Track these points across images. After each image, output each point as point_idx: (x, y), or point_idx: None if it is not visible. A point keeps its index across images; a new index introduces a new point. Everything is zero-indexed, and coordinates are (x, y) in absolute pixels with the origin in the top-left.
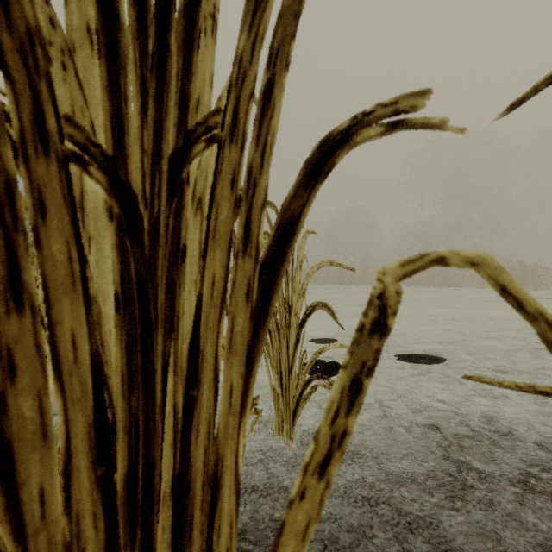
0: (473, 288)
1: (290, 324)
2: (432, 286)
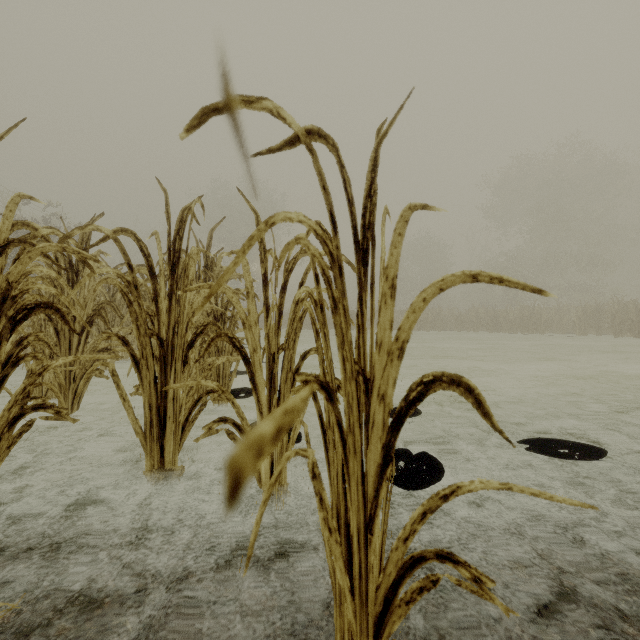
0: (573, 334)
1: (367, 417)
2: (521, 332)
